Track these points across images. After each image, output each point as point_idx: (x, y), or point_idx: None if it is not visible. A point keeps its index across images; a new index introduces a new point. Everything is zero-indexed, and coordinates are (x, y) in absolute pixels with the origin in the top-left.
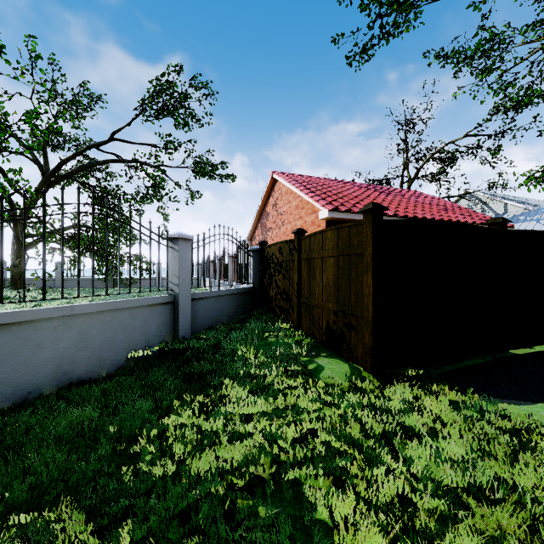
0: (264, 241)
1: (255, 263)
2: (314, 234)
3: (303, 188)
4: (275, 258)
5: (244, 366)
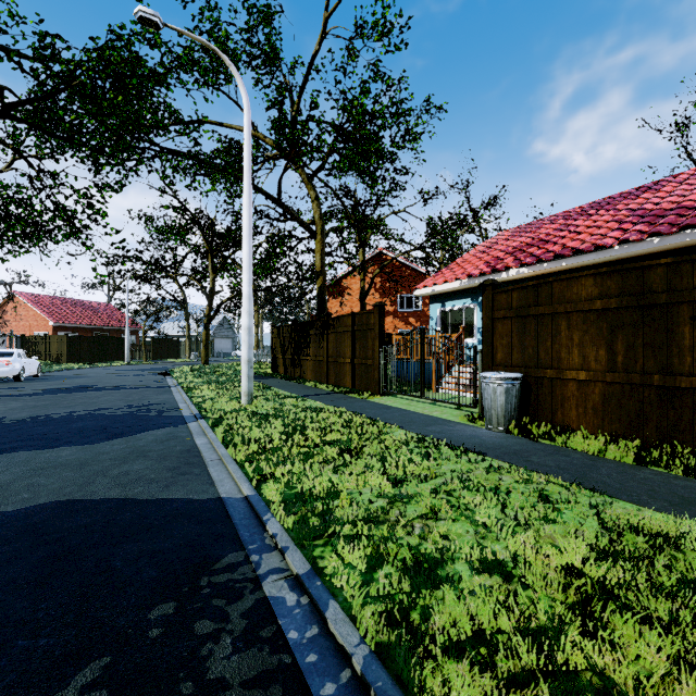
0: (24, 334)
1: (19, 342)
2: (52, 336)
3: (39, 309)
4: (33, 341)
5: None
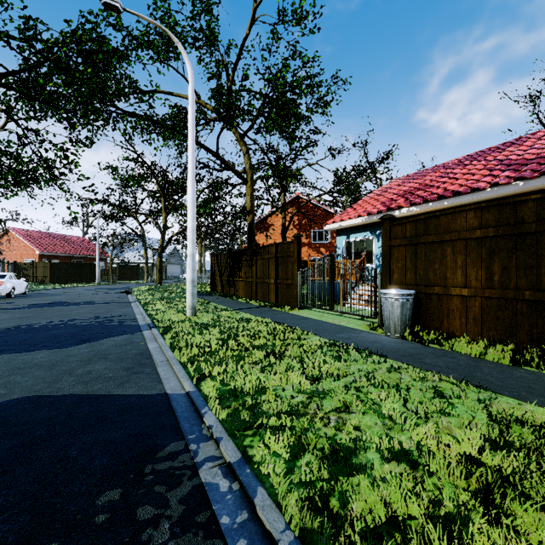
0: (16, 261)
1: (12, 267)
2: (38, 262)
3: (28, 241)
4: (23, 266)
5: None
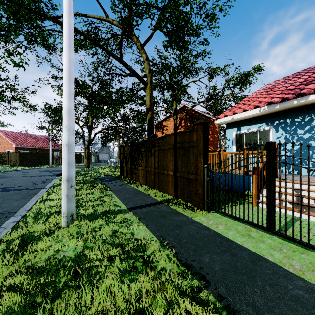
0: None
1: None
2: (11, 152)
3: (8, 138)
4: (3, 155)
5: (1, 167)
